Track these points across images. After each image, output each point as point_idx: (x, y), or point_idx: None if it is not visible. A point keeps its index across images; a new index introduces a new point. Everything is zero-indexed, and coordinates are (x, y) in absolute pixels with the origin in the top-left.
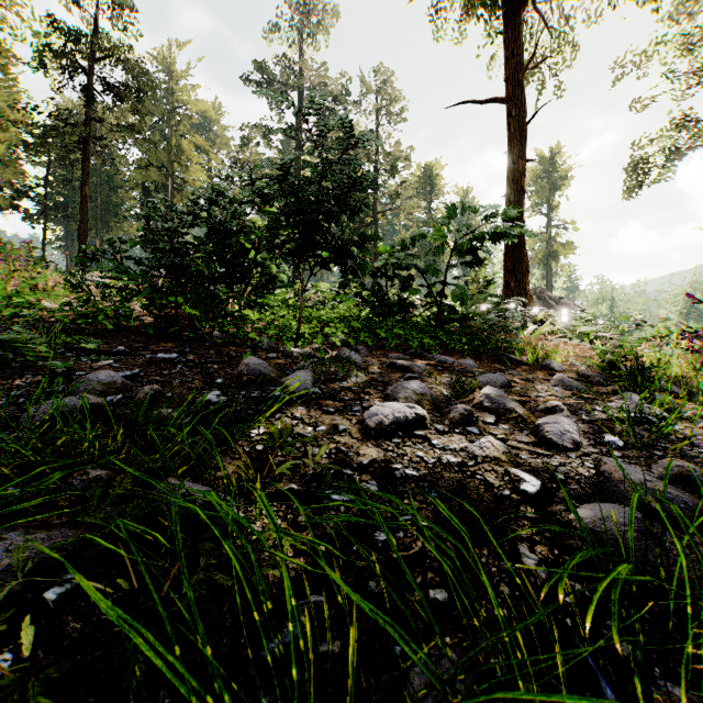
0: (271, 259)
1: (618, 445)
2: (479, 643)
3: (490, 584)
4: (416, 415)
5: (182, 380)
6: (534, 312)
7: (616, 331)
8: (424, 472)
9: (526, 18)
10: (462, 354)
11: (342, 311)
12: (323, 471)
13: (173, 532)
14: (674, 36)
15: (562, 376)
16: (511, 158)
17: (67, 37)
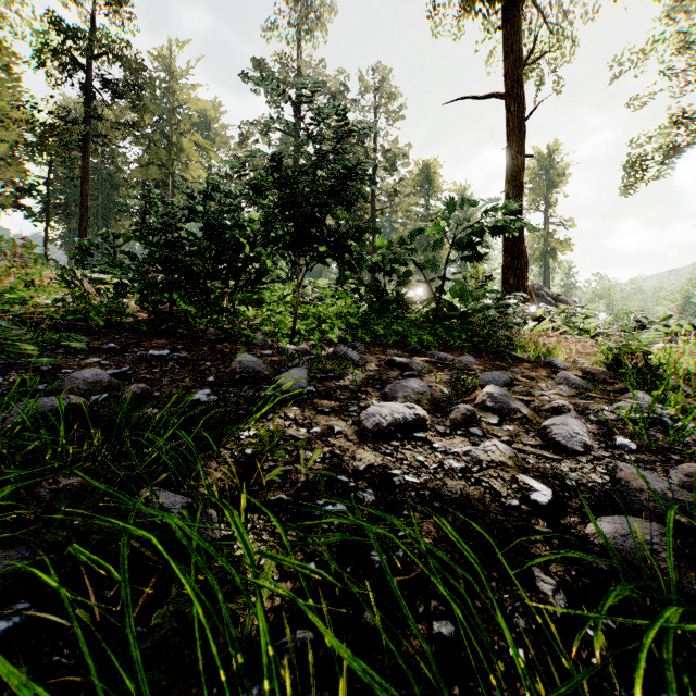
0: (269, 256)
1: (631, 448)
2: (493, 692)
3: (507, 626)
4: (416, 416)
5: (173, 378)
6: (533, 308)
7: (622, 327)
8: (425, 479)
9: (525, 13)
10: (462, 351)
11: (340, 307)
12: (316, 478)
13: (143, 552)
14: (673, 32)
15: (567, 374)
16: (510, 154)
17: (68, 37)
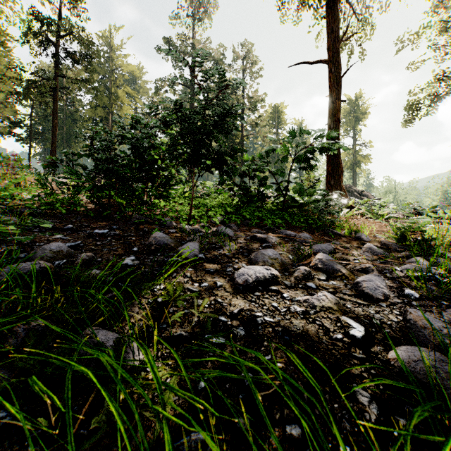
0: (174, 166)
1: (415, 297)
2: None
3: (340, 435)
4: (272, 275)
5: (110, 249)
6: (346, 200)
7: (406, 214)
8: (278, 319)
9: (341, 8)
10: (301, 229)
11: (220, 200)
12: (205, 319)
13: (86, 375)
14: (437, 21)
15: (370, 245)
16: (331, 100)
17: (44, 23)
